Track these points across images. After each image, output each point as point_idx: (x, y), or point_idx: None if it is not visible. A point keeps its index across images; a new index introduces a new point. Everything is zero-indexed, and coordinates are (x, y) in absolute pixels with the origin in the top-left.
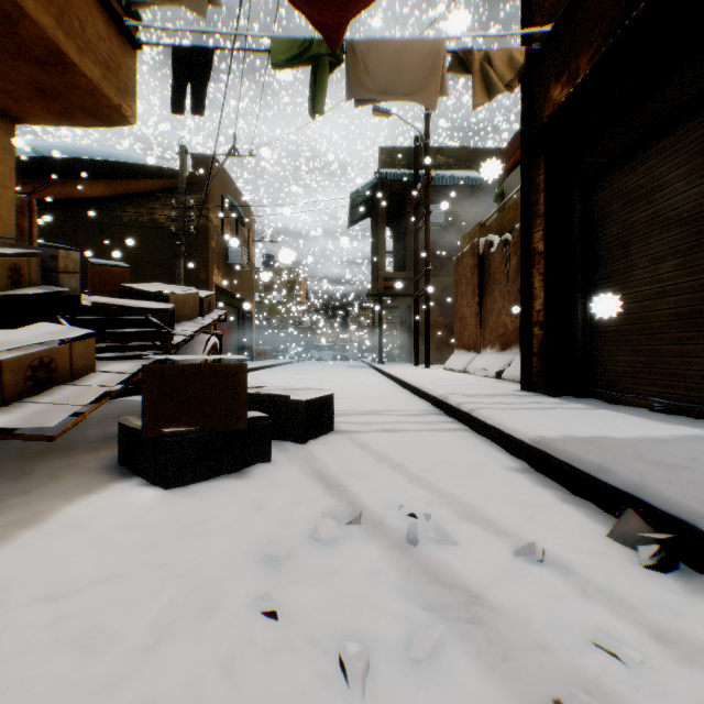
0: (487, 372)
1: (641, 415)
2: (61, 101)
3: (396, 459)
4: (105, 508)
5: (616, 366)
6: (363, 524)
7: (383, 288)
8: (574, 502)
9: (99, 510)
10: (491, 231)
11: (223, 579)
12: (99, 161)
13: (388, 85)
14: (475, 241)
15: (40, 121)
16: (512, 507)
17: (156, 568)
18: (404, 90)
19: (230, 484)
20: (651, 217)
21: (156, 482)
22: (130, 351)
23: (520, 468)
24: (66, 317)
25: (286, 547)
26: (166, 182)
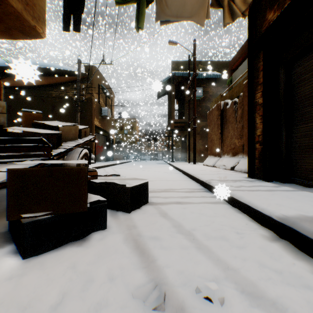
0: (226, 167)
1: None
2: (2, 23)
3: (186, 227)
4: None
5: (308, 166)
6: (167, 310)
7: (173, 127)
8: None
9: None
10: (226, 98)
11: None
12: (41, 68)
13: (178, 12)
14: (219, 103)
15: None
16: (286, 285)
17: None
18: (187, 15)
19: (71, 253)
20: None
21: (20, 251)
22: (23, 158)
23: (270, 236)
24: None
25: None
26: (72, 77)
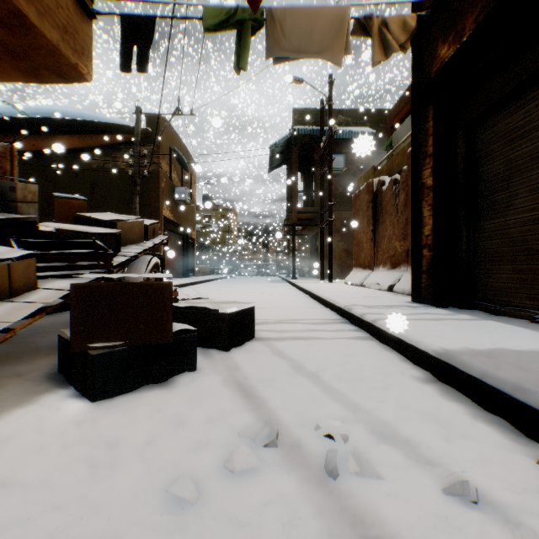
0: (380, 286)
1: (526, 326)
2: (27, 60)
3: (310, 367)
4: (27, 424)
5: (497, 283)
6: (280, 446)
7: (296, 220)
8: (487, 418)
9: (20, 428)
10: (382, 173)
11: (122, 529)
12: (74, 120)
13: (301, 45)
14: (370, 181)
15: (12, 79)
16: (427, 425)
17: (52, 510)
18: (314, 49)
19: (154, 396)
20: (531, 152)
21: (85, 393)
22: (73, 270)
23: (425, 377)
24: (22, 240)
25: (198, 478)
26: (126, 136)
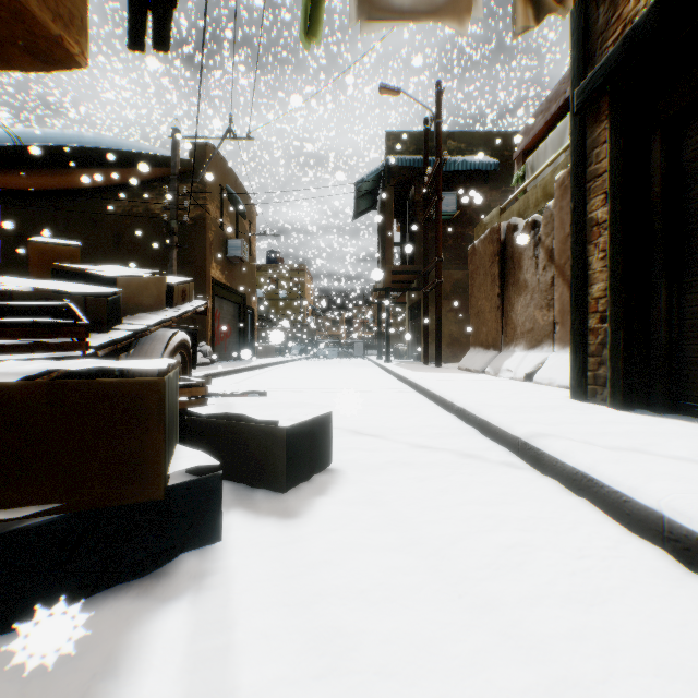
0: (513, 373)
1: None
2: None
3: (432, 535)
4: None
5: None
6: None
7: (390, 282)
8: None
9: None
10: (512, 215)
11: None
12: (91, 149)
13: (405, 1)
14: (496, 225)
15: None
16: None
17: None
18: (425, 8)
19: (115, 621)
20: None
21: None
22: (12, 353)
23: (662, 565)
24: None
25: None
26: (161, 170)
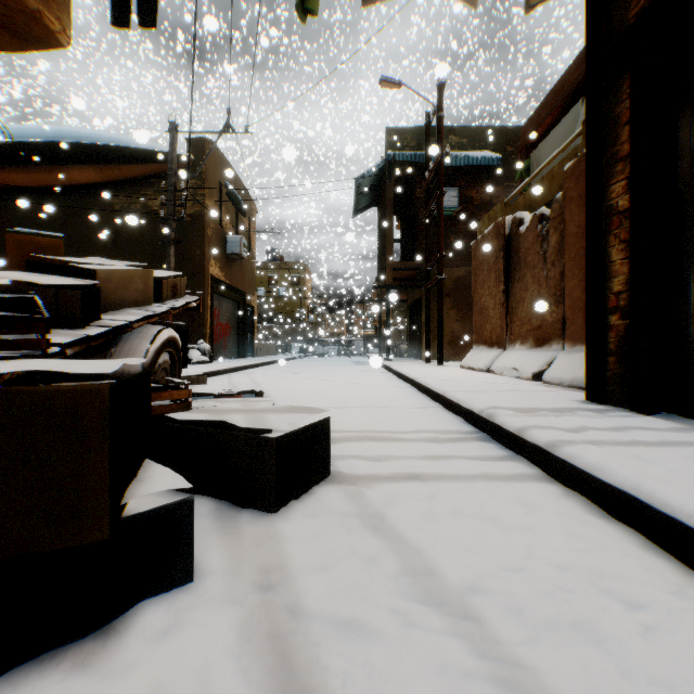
0: (520, 372)
1: None
2: None
3: (449, 573)
4: None
5: None
6: None
7: (391, 279)
8: None
9: None
10: (517, 209)
11: None
12: (89, 145)
13: None
14: (500, 220)
15: None
16: None
17: None
18: None
19: None
20: None
21: None
22: None
23: None
24: None
25: None
26: (159, 166)
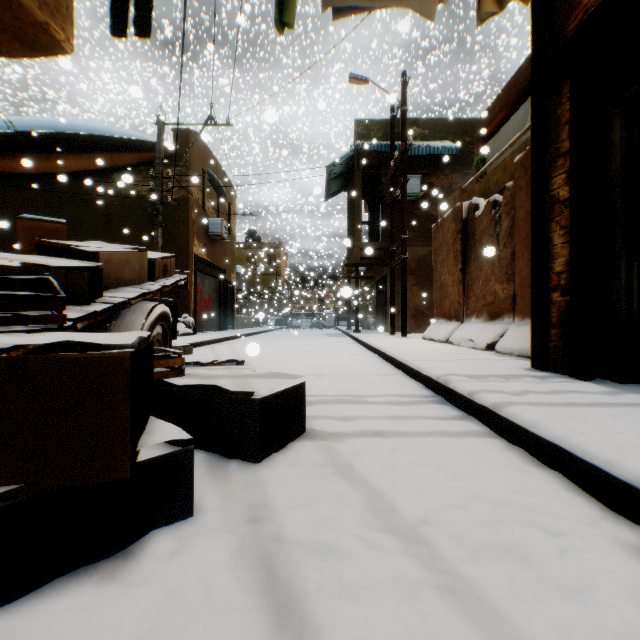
0: (475, 343)
1: None
2: None
3: (405, 509)
4: None
5: None
6: None
7: (359, 258)
8: None
9: None
10: (473, 195)
11: None
12: (83, 135)
13: None
14: (458, 205)
15: None
16: None
17: None
18: None
19: (74, 611)
20: None
21: None
22: None
23: None
24: None
25: None
26: (147, 155)
